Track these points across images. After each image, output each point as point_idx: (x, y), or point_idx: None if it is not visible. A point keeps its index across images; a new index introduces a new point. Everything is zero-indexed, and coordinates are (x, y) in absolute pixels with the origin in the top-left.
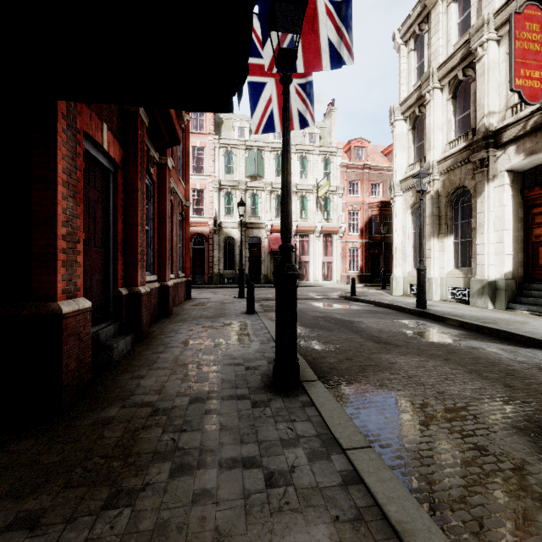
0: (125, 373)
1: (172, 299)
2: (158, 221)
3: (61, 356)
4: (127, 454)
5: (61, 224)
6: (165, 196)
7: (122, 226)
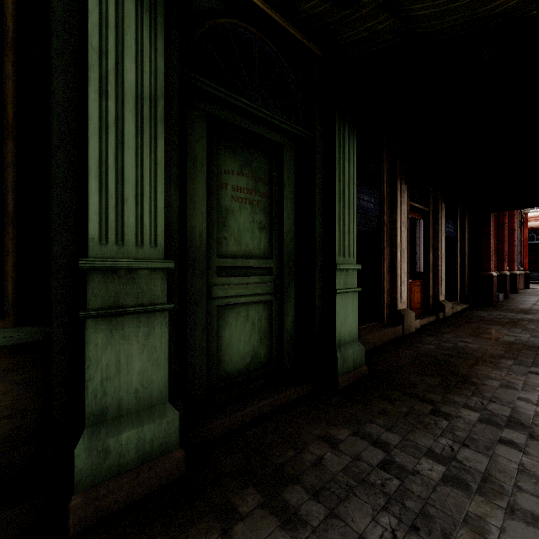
0: (508, 303)
1: (518, 283)
2: (508, 233)
3: (492, 288)
4: (525, 312)
5: (491, 248)
6: (513, 217)
7: (496, 242)
